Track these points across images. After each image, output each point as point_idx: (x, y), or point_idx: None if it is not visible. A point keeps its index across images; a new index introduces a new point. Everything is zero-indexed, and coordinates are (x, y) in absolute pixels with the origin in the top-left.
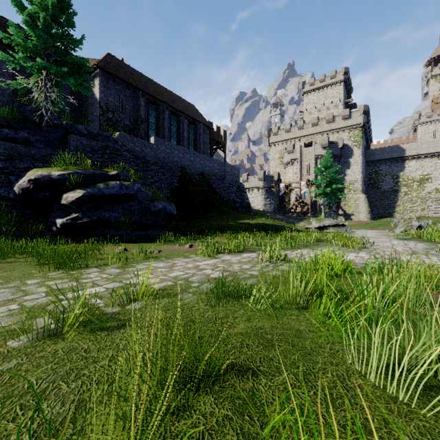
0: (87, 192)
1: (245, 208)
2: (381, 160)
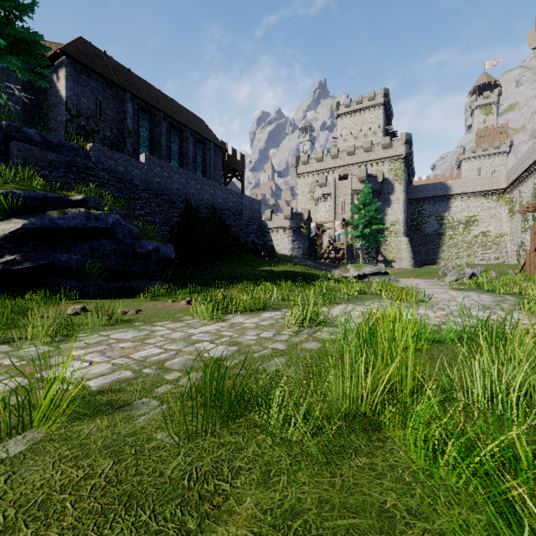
0: (30, 222)
1: (268, 252)
2: (424, 198)
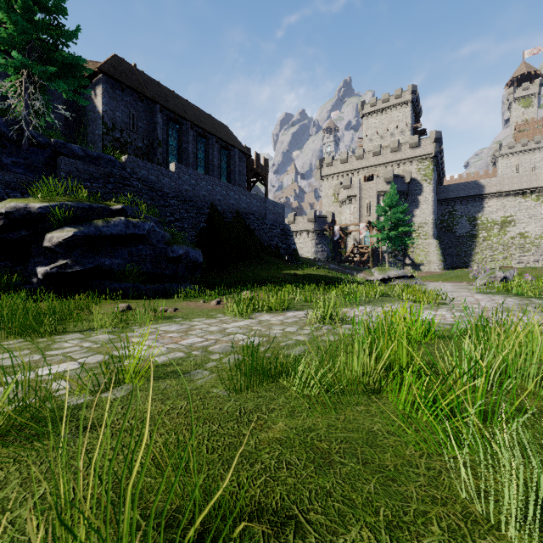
0: (80, 230)
1: (292, 256)
2: (455, 198)
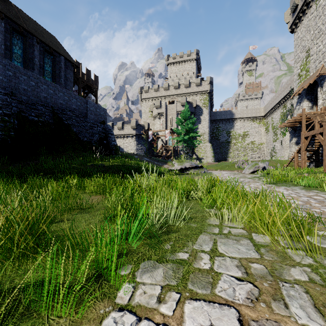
0: None
1: (112, 150)
2: (220, 120)
